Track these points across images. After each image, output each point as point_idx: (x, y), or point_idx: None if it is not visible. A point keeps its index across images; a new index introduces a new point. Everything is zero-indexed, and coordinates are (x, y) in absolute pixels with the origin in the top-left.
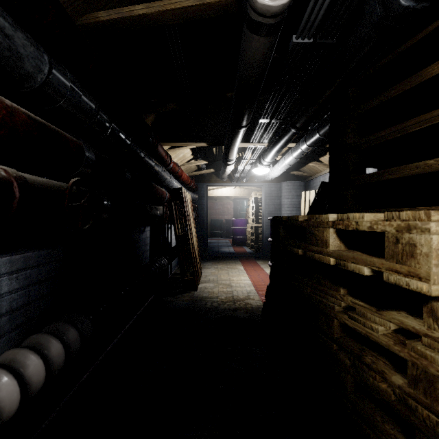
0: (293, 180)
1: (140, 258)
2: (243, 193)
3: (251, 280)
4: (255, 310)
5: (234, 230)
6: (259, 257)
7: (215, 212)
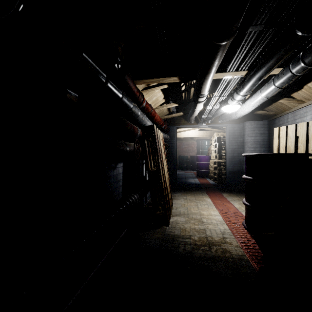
0: (256, 119)
1: (111, 196)
2: (205, 134)
3: (221, 215)
4: (238, 263)
5: (199, 164)
6: (223, 189)
7: (182, 150)
